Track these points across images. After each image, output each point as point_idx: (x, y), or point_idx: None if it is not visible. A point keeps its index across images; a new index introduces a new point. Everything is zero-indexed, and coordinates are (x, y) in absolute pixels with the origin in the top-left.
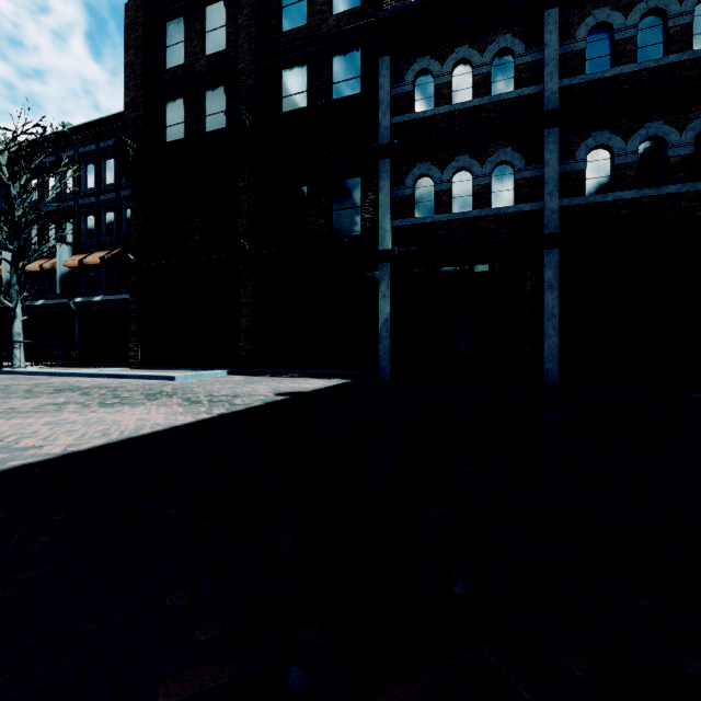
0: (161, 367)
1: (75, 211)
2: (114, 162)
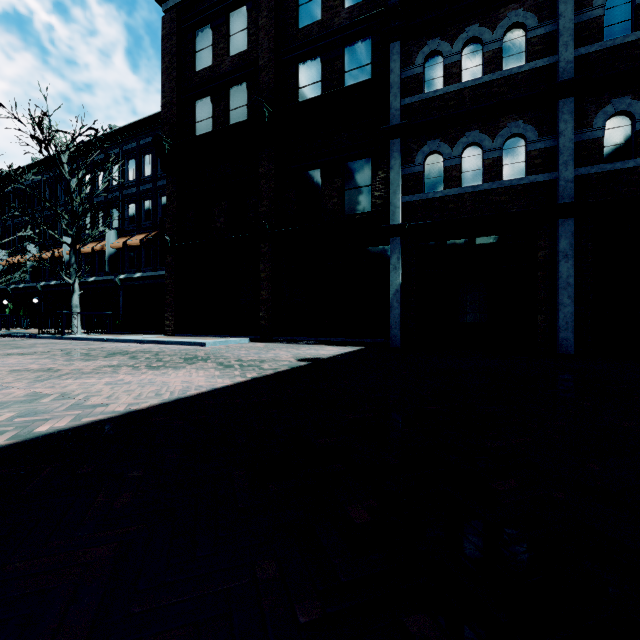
0: (192, 334)
1: (121, 200)
2: (151, 157)
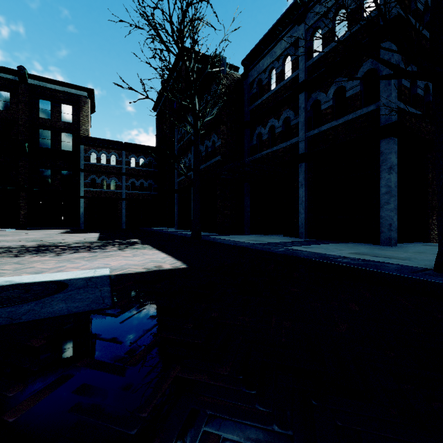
0: None
1: None
2: None
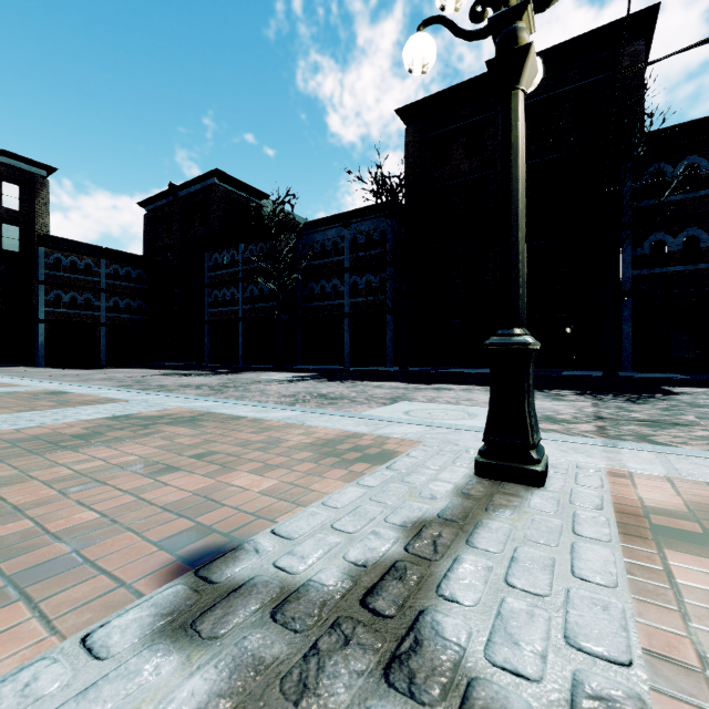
0: None
1: None
2: None
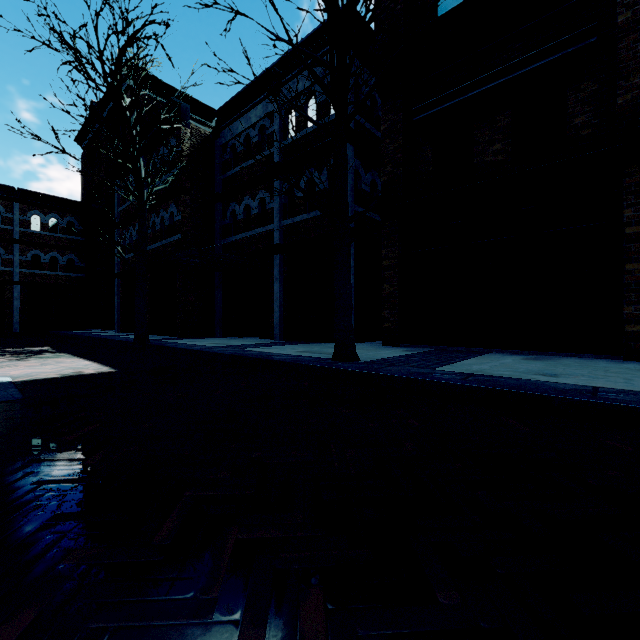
0: None
1: None
2: None
